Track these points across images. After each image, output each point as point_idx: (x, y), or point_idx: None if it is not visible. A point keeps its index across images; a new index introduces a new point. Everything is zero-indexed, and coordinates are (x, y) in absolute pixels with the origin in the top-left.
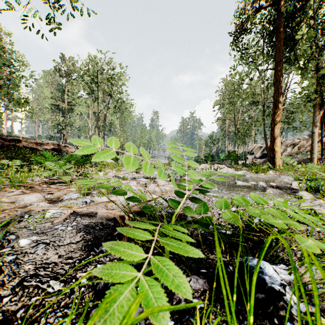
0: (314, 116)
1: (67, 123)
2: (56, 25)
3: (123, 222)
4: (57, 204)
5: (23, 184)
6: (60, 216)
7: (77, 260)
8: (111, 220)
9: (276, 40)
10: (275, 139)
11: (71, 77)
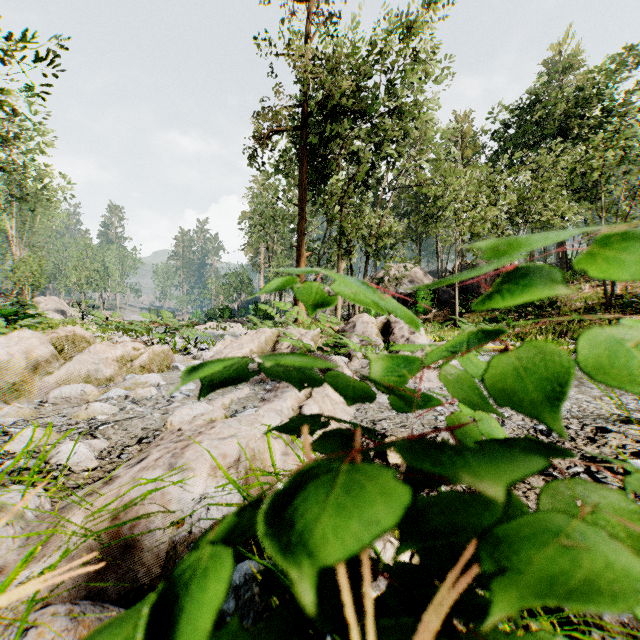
0: (338, 267)
1: None
2: None
3: None
4: None
5: None
6: None
7: None
8: None
9: (300, 173)
10: None
11: None
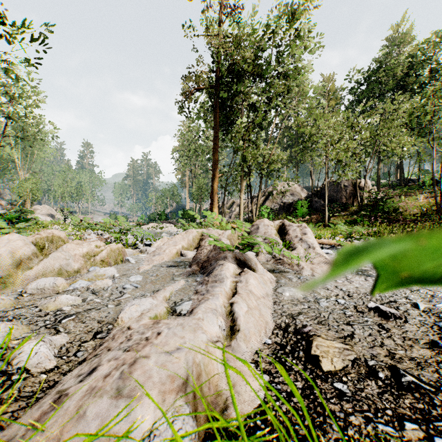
0: (241, 184)
1: None
2: None
3: None
4: None
5: None
6: None
7: None
8: None
9: (214, 118)
10: (214, 202)
11: None
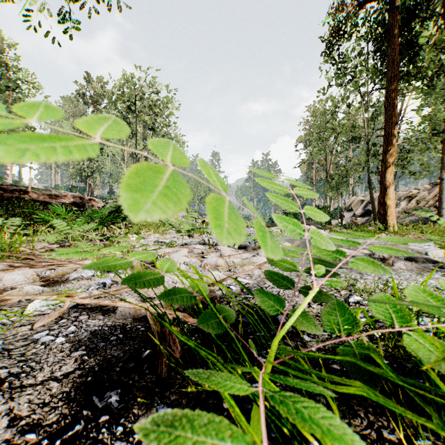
0: (443, 155)
1: (94, 168)
2: (72, 22)
3: (163, 325)
4: (57, 287)
5: (10, 254)
6: (51, 312)
7: (47, 436)
8: (142, 319)
9: (388, 47)
10: (388, 188)
11: (99, 105)
